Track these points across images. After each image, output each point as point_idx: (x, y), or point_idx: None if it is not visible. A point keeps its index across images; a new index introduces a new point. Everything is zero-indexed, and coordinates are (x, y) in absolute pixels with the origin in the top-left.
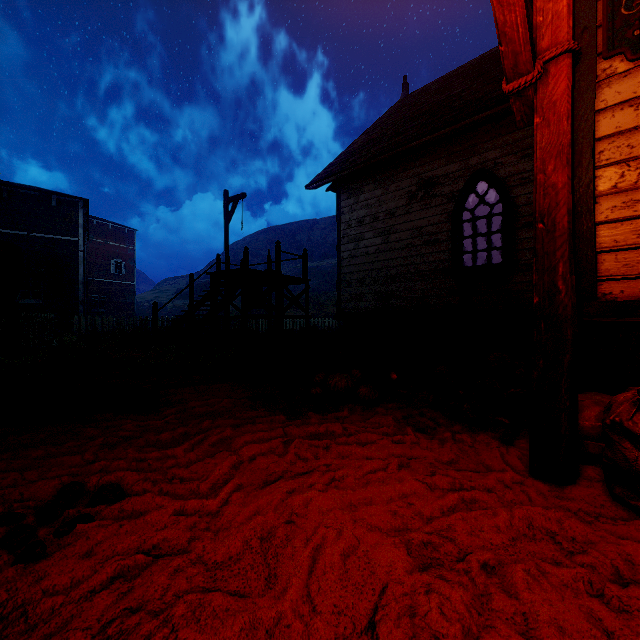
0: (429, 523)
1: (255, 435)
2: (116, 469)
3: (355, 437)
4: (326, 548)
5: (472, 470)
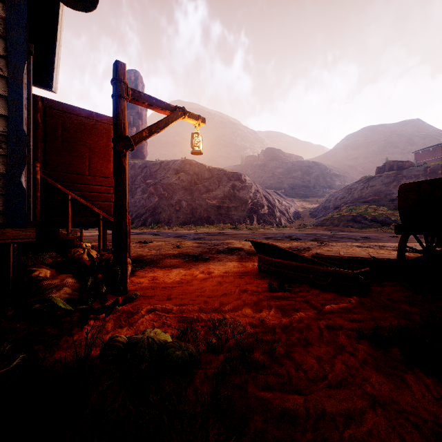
0: (182, 286)
1: (240, 311)
2: (288, 298)
3: (181, 307)
4: (209, 283)
5: (145, 296)
